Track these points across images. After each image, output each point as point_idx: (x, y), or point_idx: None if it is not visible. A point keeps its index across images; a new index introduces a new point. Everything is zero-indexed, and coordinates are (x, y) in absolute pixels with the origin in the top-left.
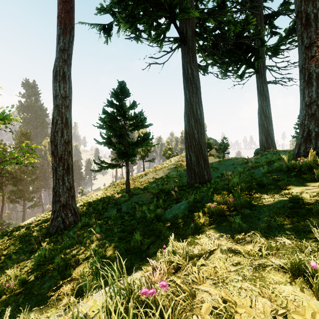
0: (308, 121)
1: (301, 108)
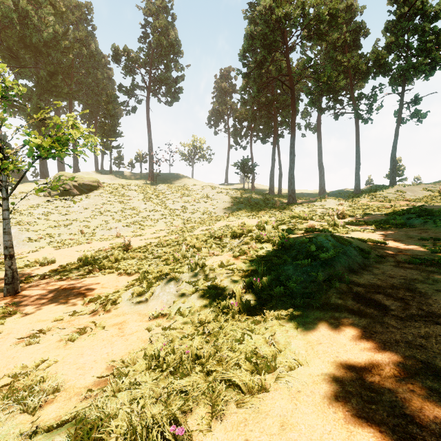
0: (75, 167)
1: (74, 164)
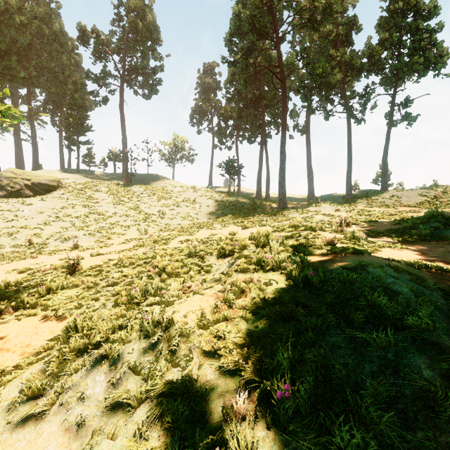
0: (34, 164)
1: (33, 161)
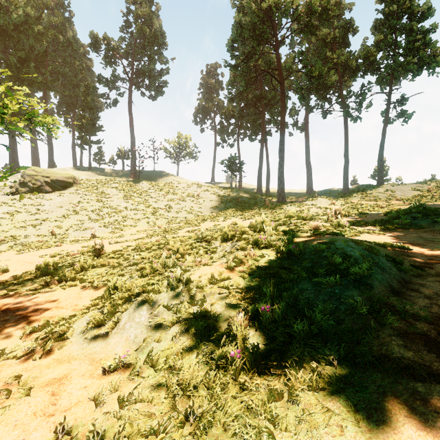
0: (50, 162)
1: (49, 160)
